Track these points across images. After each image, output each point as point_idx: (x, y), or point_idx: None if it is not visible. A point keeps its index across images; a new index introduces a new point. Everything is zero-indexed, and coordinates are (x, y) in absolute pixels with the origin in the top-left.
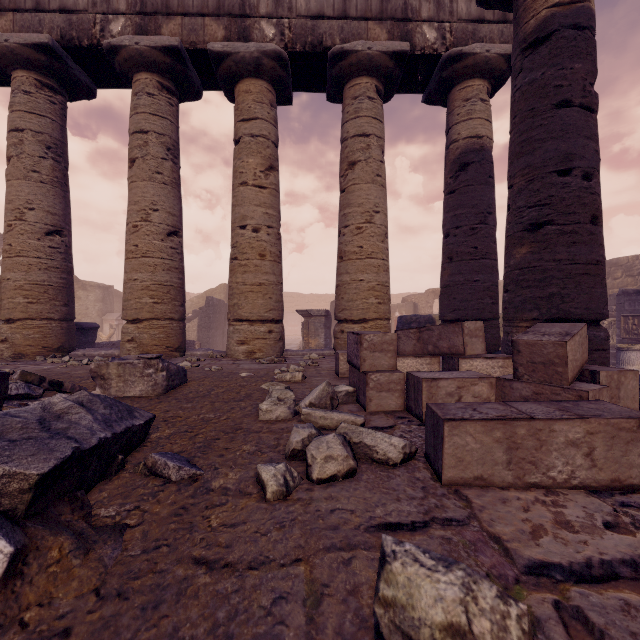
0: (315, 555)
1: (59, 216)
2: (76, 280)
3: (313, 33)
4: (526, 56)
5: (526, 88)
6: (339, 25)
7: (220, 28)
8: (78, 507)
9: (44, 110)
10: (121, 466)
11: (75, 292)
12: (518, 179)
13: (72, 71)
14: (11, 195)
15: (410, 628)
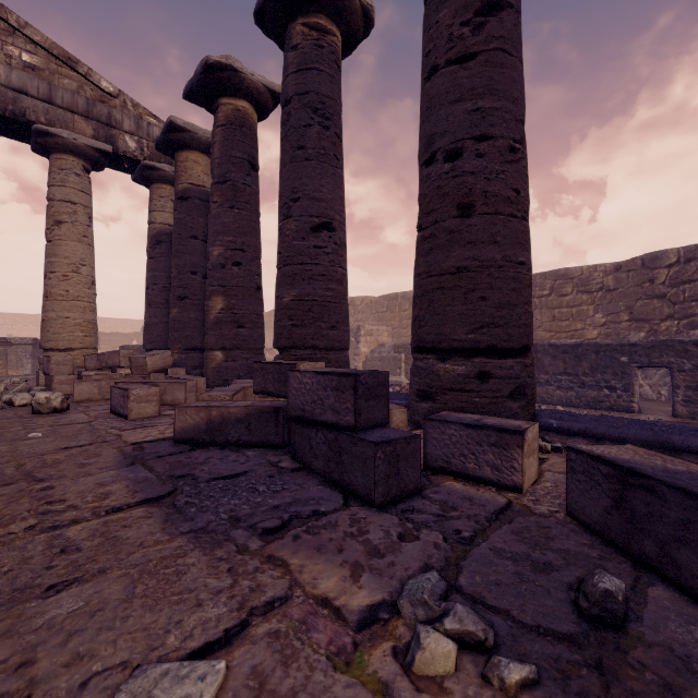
0: (17, 412)
1: None
2: None
3: (15, 104)
4: (179, 202)
5: (178, 221)
6: (45, 107)
7: None
8: None
9: None
10: None
11: None
12: (174, 270)
13: None
14: None
15: (39, 401)
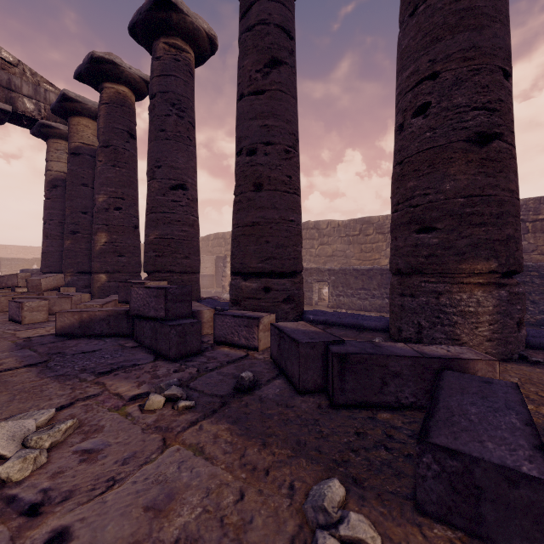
0: None
1: None
2: None
3: None
4: (72, 157)
5: (71, 171)
6: None
7: None
8: None
9: None
10: None
11: None
12: (68, 210)
13: None
14: None
15: None
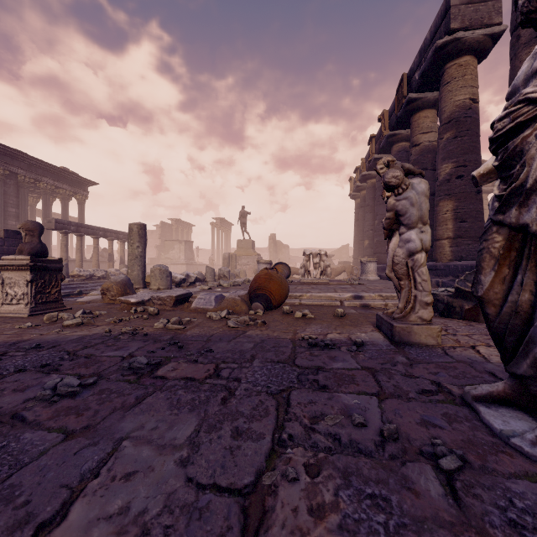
0: None
1: None
2: (282, 244)
3: None
4: None
5: None
6: None
7: None
8: None
9: None
10: None
11: (281, 250)
12: None
13: None
14: None
15: None
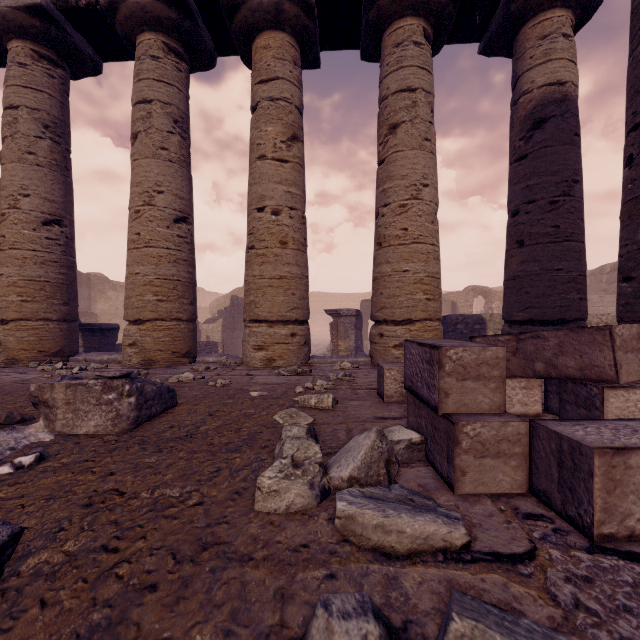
0: None
1: (58, 204)
2: (107, 281)
3: None
4: None
5: None
6: None
7: None
8: None
9: (41, 84)
10: None
11: (106, 292)
12: None
13: (72, 39)
14: (5, 180)
15: None
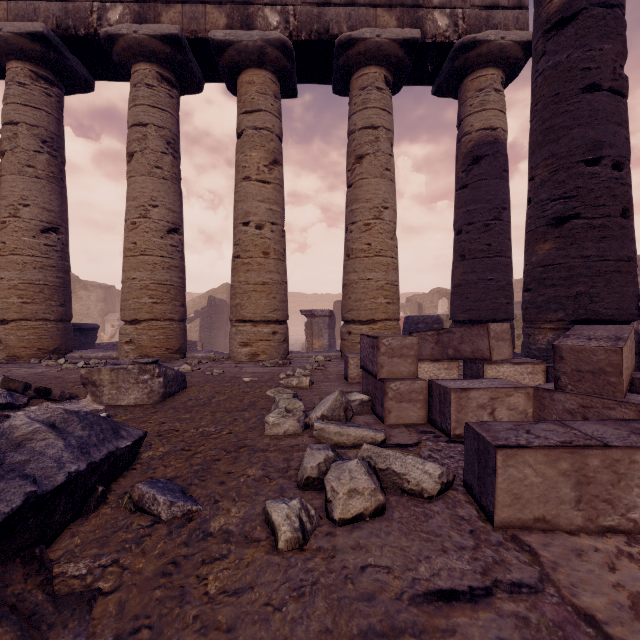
0: None
1: (55, 213)
2: (77, 280)
3: (319, 21)
4: (549, 38)
5: (550, 72)
6: (346, 12)
7: (222, 16)
8: (34, 570)
9: (39, 102)
10: (102, 498)
11: (76, 292)
12: (540, 170)
13: (69, 62)
14: (5, 191)
15: None
